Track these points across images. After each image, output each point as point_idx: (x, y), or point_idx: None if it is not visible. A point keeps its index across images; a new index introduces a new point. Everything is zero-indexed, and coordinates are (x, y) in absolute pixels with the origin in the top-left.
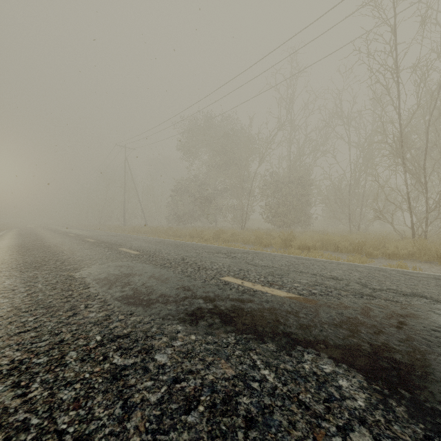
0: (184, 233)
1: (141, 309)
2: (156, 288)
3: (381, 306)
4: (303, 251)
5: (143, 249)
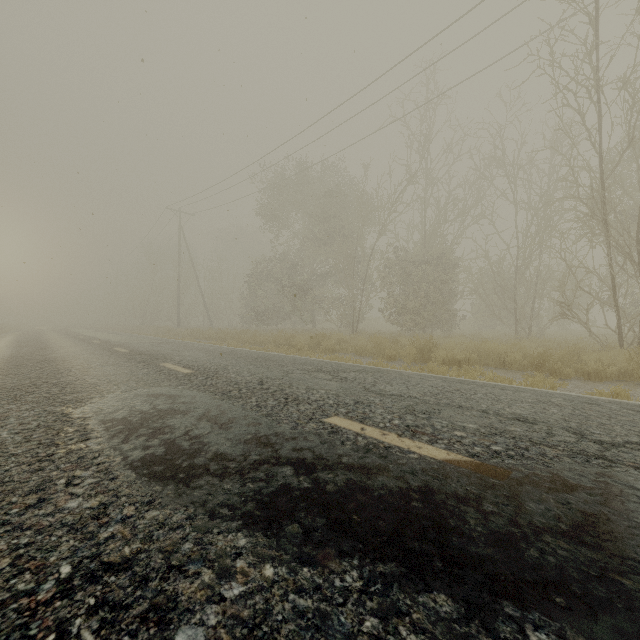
0: (266, 340)
1: (172, 491)
2: (207, 440)
3: (635, 483)
4: (450, 368)
5: (199, 365)
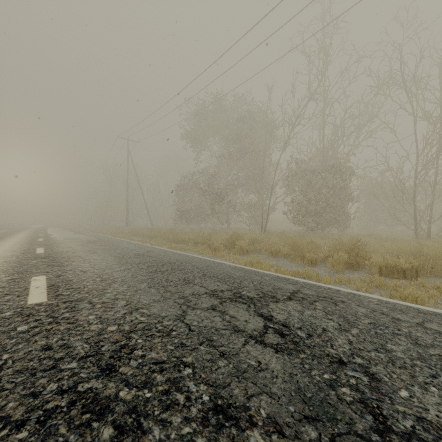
0: (187, 238)
1: None
2: None
3: None
4: (393, 279)
5: (76, 282)
